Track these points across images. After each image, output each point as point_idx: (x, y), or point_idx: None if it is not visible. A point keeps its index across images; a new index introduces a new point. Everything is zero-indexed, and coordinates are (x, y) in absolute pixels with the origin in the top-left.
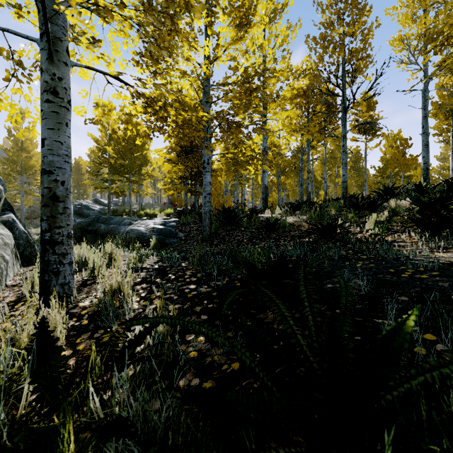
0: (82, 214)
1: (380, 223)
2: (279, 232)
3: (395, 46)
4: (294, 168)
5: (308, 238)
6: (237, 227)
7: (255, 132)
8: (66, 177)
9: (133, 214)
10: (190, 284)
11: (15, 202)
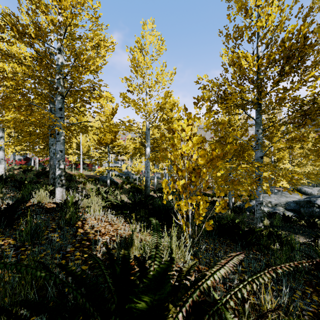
0: None
1: None
2: None
3: None
4: None
5: None
6: None
7: None
8: None
9: None
10: None
11: None
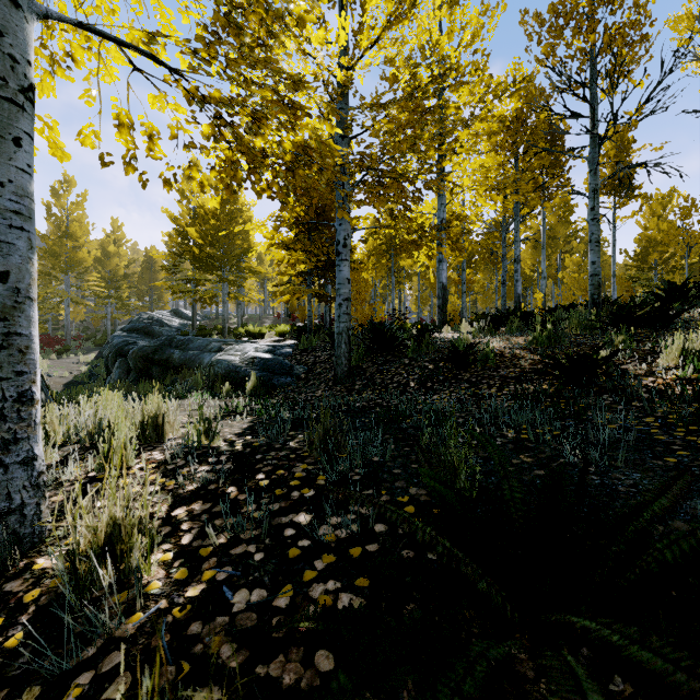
0: (151, 334)
1: (693, 355)
2: (475, 369)
3: (680, 31)
4: (491, 254)
5: (540, 385)
6: (396, 358)
7: (429, 188)
8: (11, 262)
9: (229, 332)
10: (299, 511)
11: (61, 315)
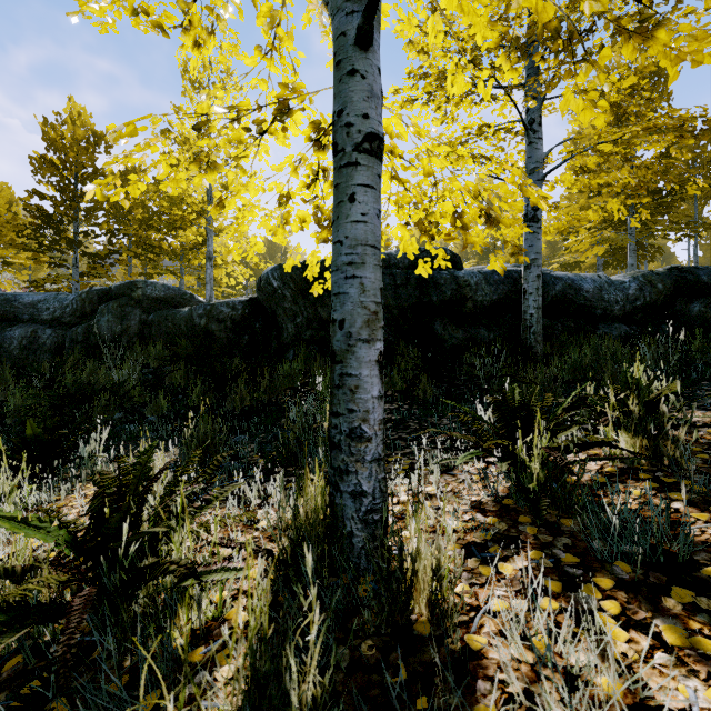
0: None
1: None
2: None
3: None
4: None
5: None
6: None
7: None
8: None
9: None
10: None
11: None
